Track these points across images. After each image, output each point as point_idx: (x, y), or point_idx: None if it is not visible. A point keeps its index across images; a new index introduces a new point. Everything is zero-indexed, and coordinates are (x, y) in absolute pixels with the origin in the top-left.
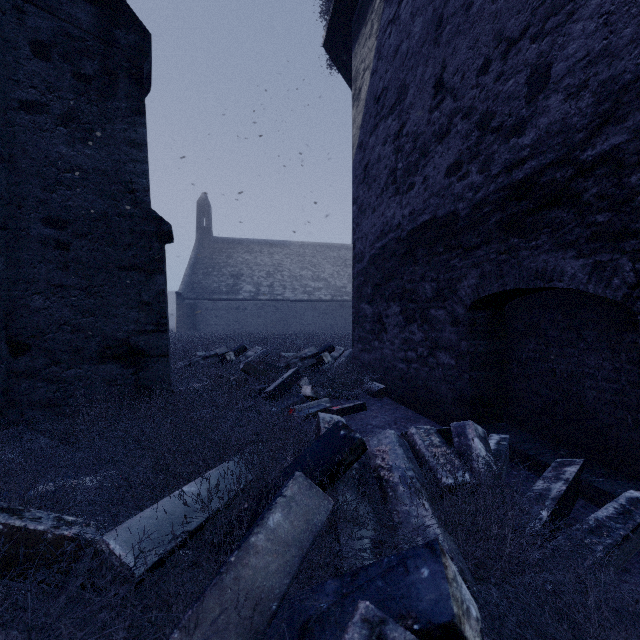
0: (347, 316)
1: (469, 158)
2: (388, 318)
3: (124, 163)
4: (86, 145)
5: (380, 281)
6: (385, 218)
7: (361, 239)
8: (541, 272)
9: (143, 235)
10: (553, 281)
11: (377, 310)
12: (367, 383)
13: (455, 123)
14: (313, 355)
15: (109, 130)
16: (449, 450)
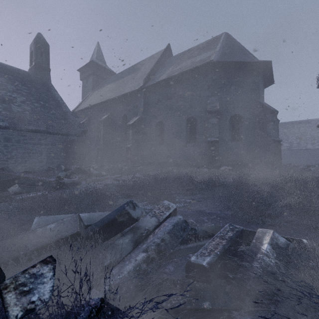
0: None
1: None
2: None
3: None
4: None
5: None
6: None
7: None
8: None
9: None
10: None
11: None
12: None
13: None
14: (312, 165)
15: None
16: None
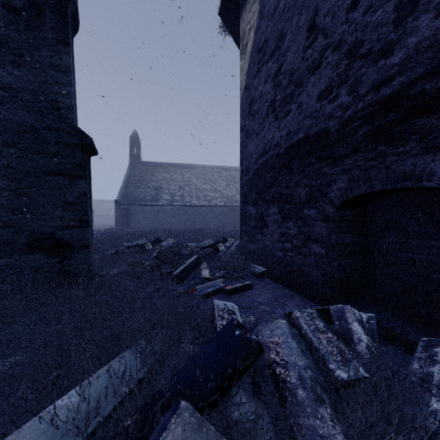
0: (235, 217)
1: (339, 83)
2: (268, 217)
3: (50, 84)
4: (15, 67)
5: (262, 188)
6: (266, 140)
7: (247, 157)
8: (409, 174)
9: (67, 146)
10: (422, 181)
11: (260, 211)
12: (252, 267)
13: (326, 56)
14: (211, 245)
15: (36, 56)
16: (335, 336)
